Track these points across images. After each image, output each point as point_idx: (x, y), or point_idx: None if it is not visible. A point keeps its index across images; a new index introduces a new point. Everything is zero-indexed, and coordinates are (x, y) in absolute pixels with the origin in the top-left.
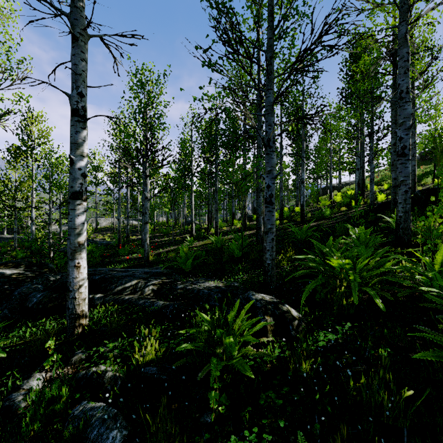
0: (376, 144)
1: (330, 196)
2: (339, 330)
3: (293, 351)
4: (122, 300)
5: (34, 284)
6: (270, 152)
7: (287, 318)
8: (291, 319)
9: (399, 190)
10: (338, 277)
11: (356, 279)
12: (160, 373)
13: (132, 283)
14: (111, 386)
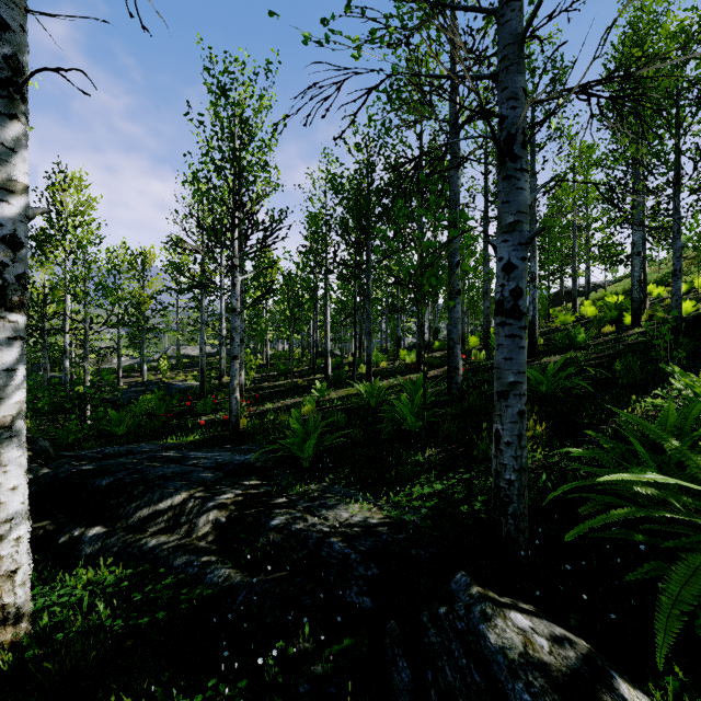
0: (665, 209)
1: (573, 308)
2: None
3: None
4: (139, 551)
5: None
6: (516, 172)
7: None
8: None
9: None
10: None
11: None
12: None
13: (174, 500)
14: None
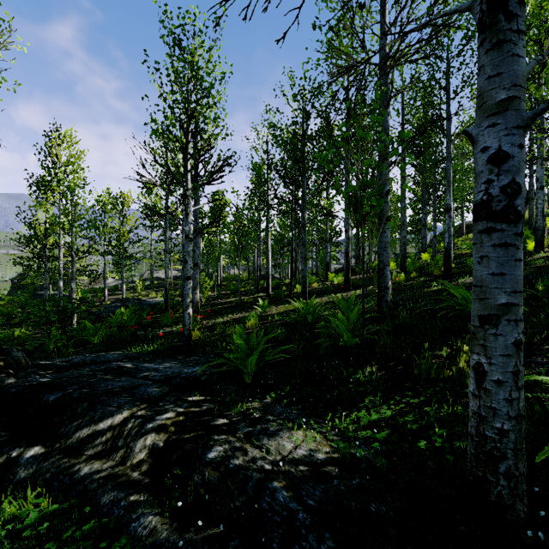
0: None
1: None
2: None
3: None
4: (70, 479)
5: None
6: (510, 35)
7: None
8: None
9: None
10: None
11: None
12: None
13: (114, 420)
14: None
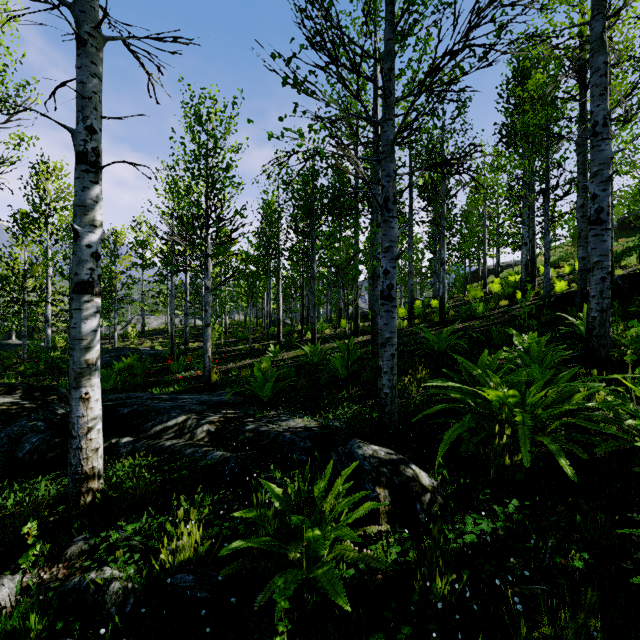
0: (553, 206)
1: (484, 284)
2: (499, 513)
3: (420, 554)
4: (160, 448)
5: (32, 420)
6: (389, 218)
7: (413, 491)
8: (420, 492)
9: (592, 277)
10: (497, 415)
11: (525, 420)
12: (198, 587)
13: (178, 420)
14: (116, 608)
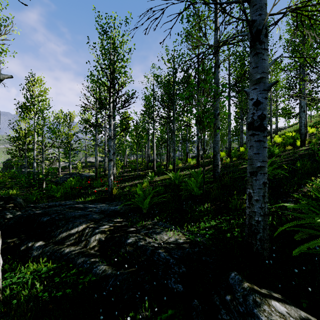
0: (315, 91)
1: (270, 138)
2: None
3: None
4: (60, 254)
5: None
6: (261, 50)
7: None
8: None
9: None
10: None
11: None
12: None
13: (79, 229)
14: None
